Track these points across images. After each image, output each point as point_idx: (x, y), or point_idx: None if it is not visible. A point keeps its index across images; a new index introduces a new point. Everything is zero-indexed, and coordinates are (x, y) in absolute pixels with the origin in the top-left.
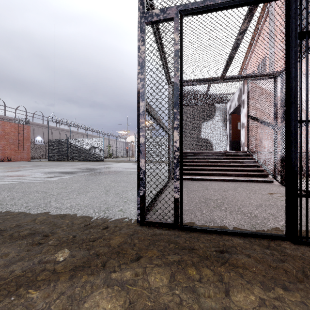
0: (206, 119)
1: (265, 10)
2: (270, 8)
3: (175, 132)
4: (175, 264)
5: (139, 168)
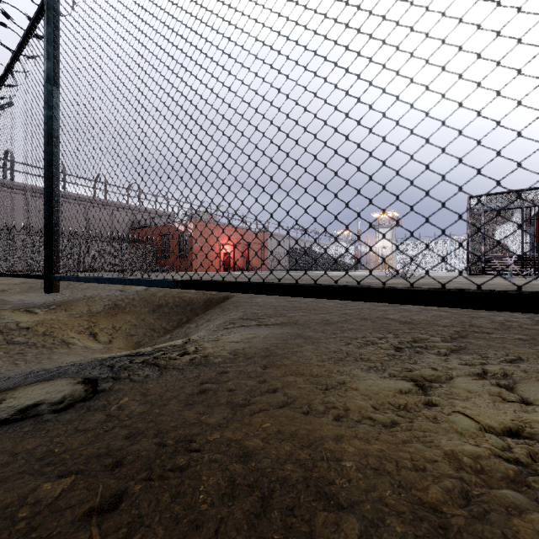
0: (501, 222)
1: None
2: None
3: (482, 247)
4: (484, 277)
5: (468, 258)
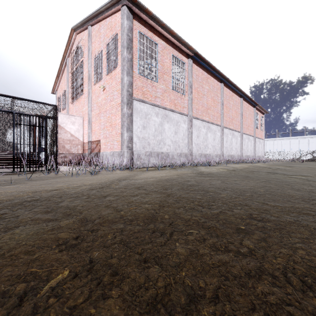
0: (12, 126)
1: (64, 60)
2: (67, 62)
3: None
4: None
5: None
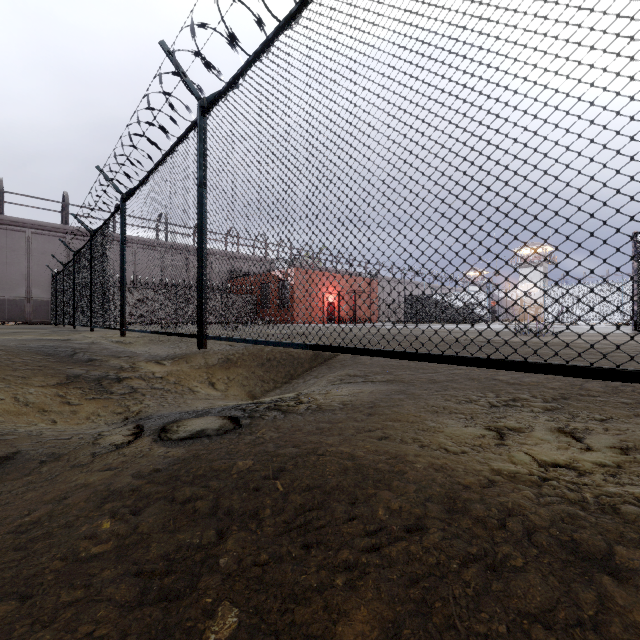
0: None
1: None
2: None
3: None
4: None
5: (633, 310)
